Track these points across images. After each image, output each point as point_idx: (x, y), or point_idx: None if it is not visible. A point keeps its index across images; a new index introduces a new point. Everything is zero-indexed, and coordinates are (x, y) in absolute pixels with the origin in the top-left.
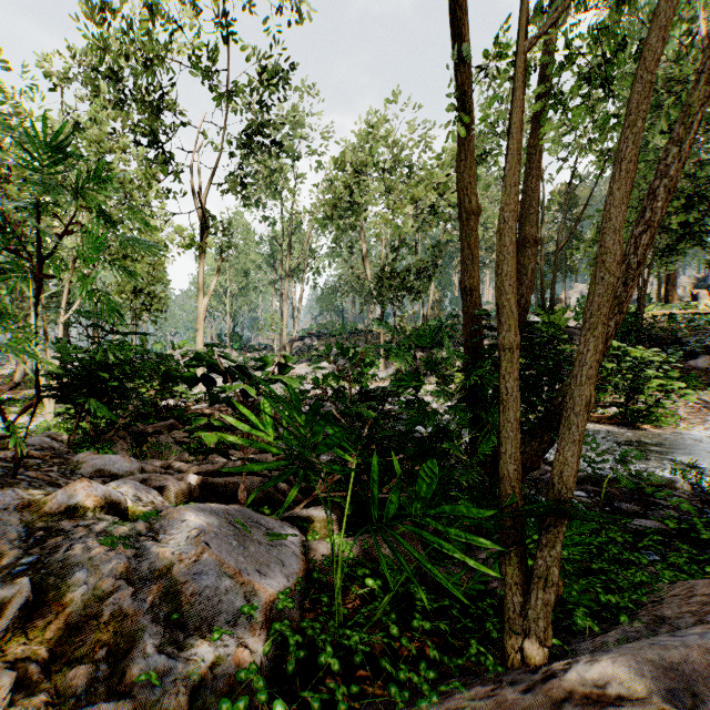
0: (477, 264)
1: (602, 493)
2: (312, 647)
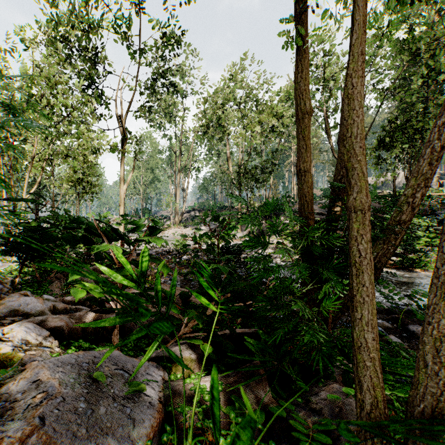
0: (308, 152)
1: (399, 322)
2: None
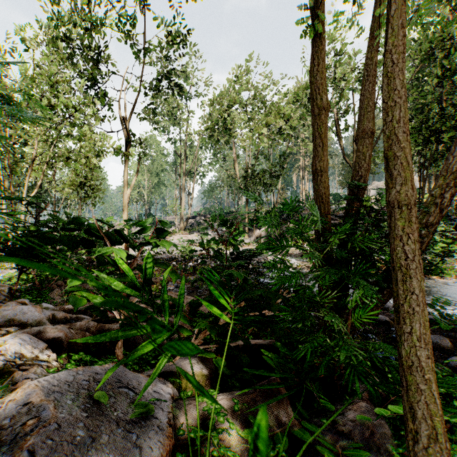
0: (325, 151)
1: None
2: None
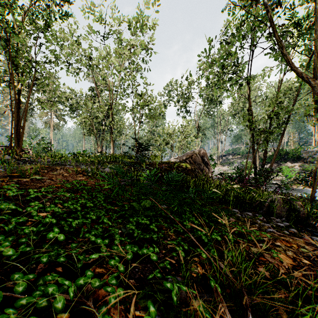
0: (255, 160)
1: None
2: None
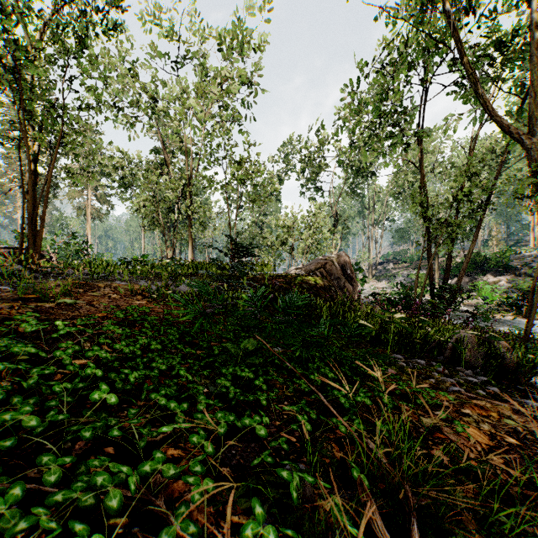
0: (431, 271)
1: None
2: None
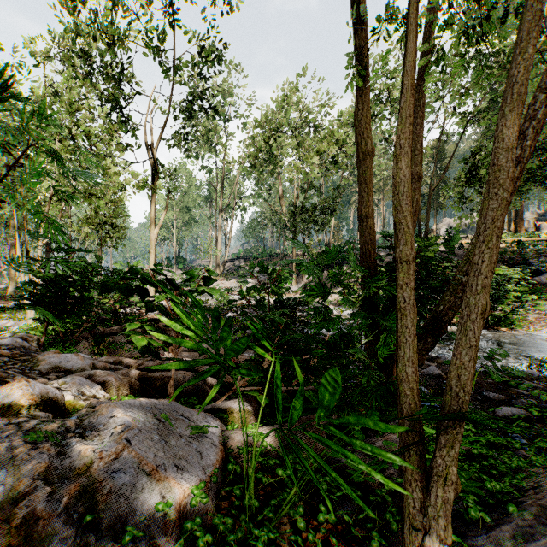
0: (371, 196)
1: (473, 384)
2: (222, 544)
